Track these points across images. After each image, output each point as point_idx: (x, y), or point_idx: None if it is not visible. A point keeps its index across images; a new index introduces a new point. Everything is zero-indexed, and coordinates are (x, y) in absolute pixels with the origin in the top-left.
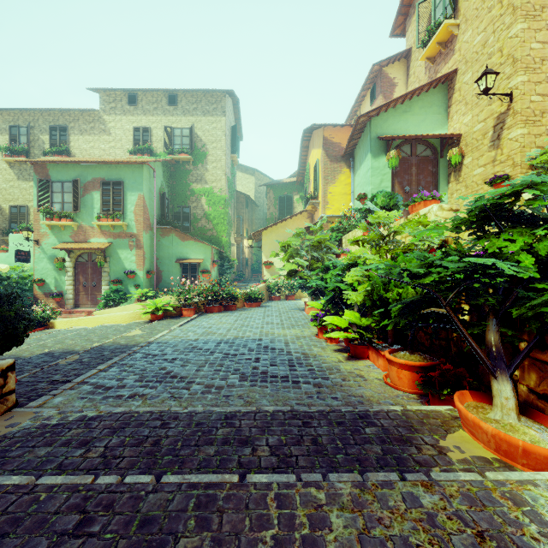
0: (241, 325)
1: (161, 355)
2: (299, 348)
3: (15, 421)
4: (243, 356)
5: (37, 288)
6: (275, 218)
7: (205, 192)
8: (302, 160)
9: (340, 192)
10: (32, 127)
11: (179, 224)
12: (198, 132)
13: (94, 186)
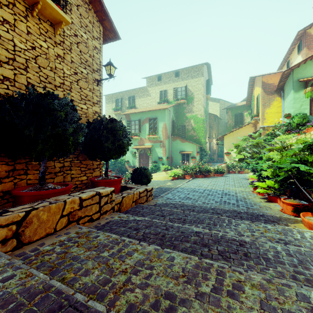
0: (213, 184)
1: (183, 192)
2: (241, 195)
3: (156, 201)
4: (215, 195)
5: (126, 164)
6: (232, 127)
7: (193, 117)
8: (249, 92)
9: (273, 112)
10: (122, 98)
11: (180, 134)
12: (189, 87)
13: (146, 121)
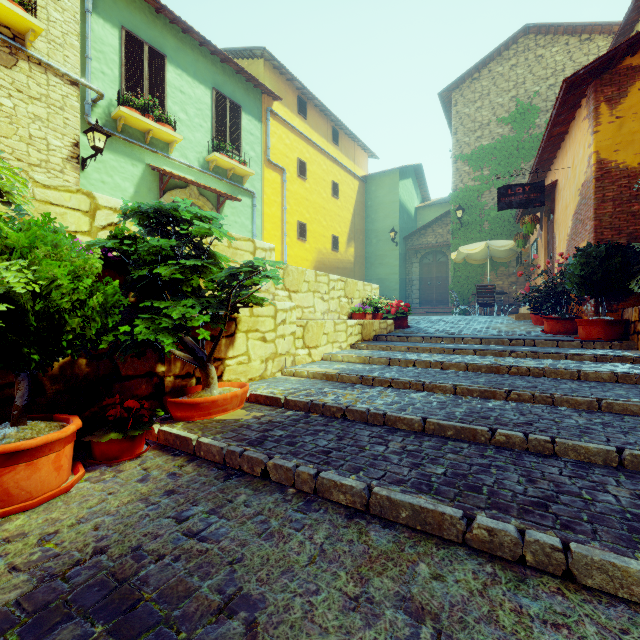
0: None
1: None
2: None
3: None
4: None
5: None
6: None
7: None
8: None
9: None
10: None
11: None
12: None
13: None
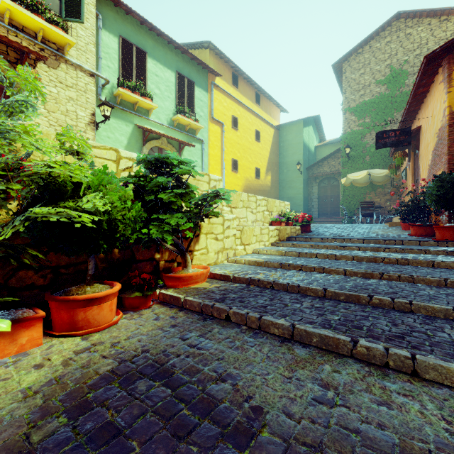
0: None
1: None
2: None
3: None
4: None
5: None
6: None
7: None
8: None
9: None
10: None
11: None
12: None
13: None
